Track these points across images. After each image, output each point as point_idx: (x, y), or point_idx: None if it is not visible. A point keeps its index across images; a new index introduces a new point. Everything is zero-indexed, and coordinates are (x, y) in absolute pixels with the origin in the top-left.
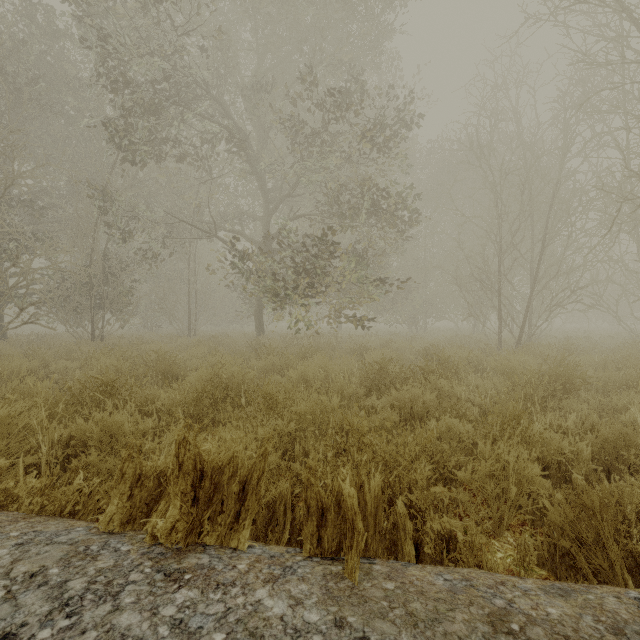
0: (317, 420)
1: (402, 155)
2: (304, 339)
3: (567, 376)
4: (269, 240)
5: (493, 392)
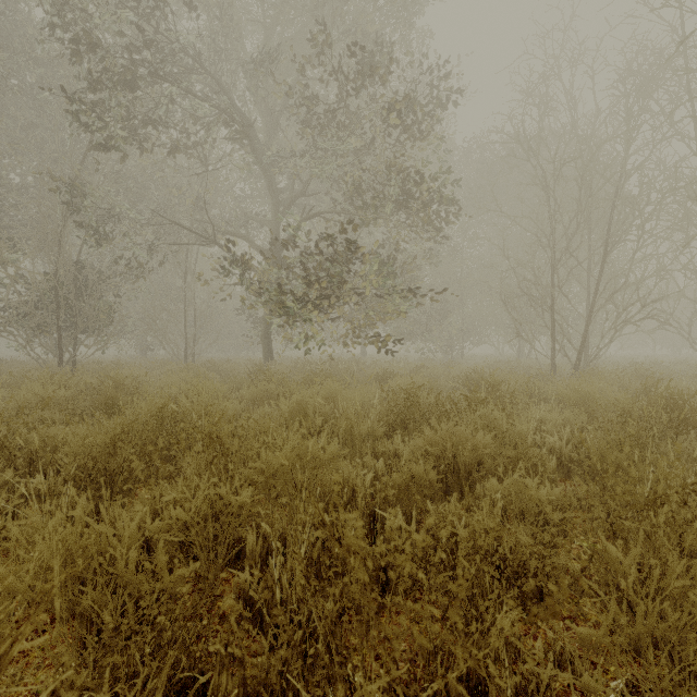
0: (298, 482)
1: (436, 139)
2: (319, 365)
3: (679, 408)
4: (278, 248)
5: (568, 431)
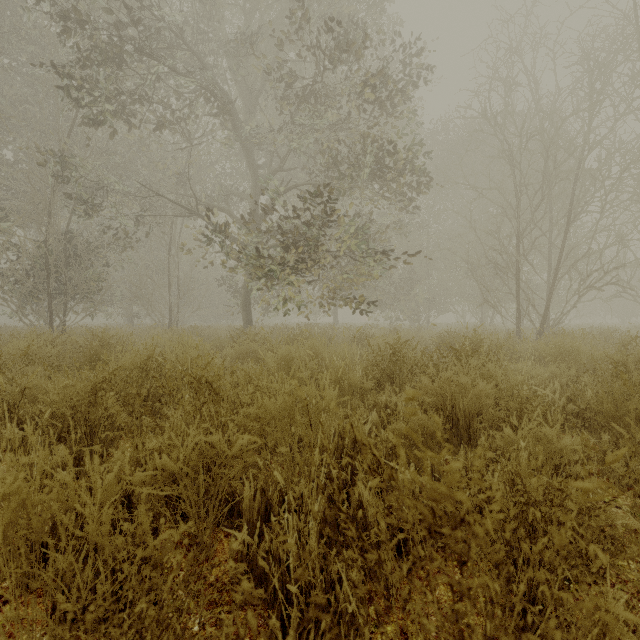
0: (296, 431)
1: (409, 113)
2: (296, 330)
3: None
4: (257, 220)
5: (557, 385)
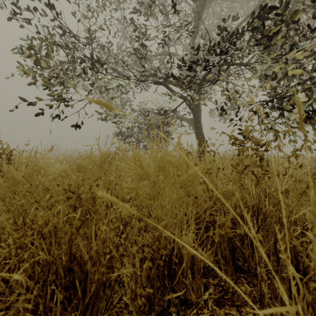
0: None
1: None
2: None
3: None
4: None
5: None
